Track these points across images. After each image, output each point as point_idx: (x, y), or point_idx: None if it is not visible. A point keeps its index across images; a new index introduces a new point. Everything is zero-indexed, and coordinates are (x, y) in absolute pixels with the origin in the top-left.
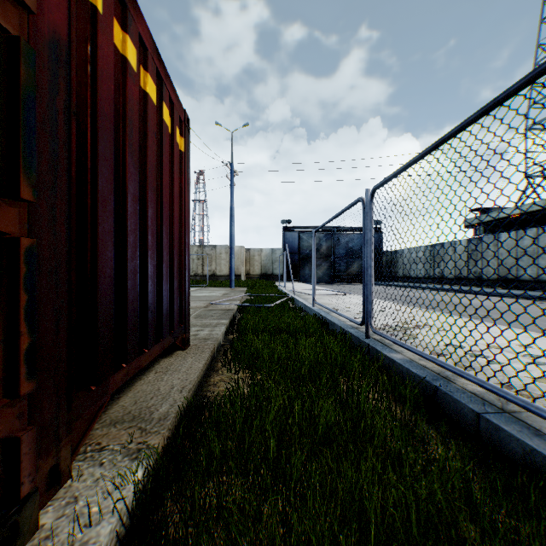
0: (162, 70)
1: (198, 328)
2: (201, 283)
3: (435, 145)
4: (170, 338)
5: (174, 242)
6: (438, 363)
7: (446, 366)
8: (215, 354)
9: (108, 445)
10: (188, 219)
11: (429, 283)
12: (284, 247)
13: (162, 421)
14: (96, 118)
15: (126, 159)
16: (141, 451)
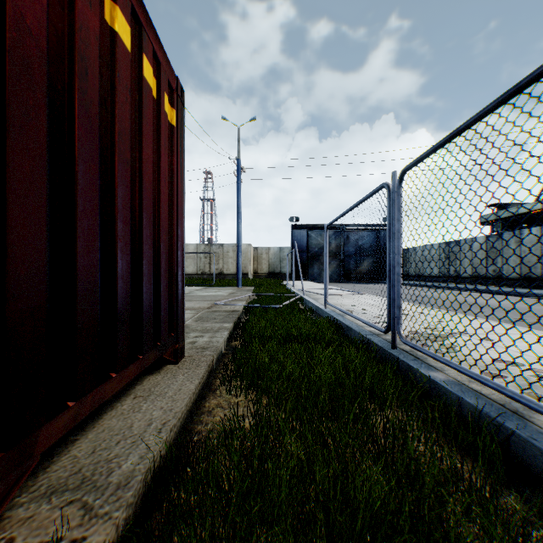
0: (142, 13)
1: (197, 334)
2: (208, 282)
3: (502, 98)
4: (154, 352)
5: (161, 234)
6: (507, 393)
7: (523, 400)
8: (214, 367)
9: None
10: (181, 208)
11: (444, 282)
12: (292, 245)
13: (121, 489)
14: (5, 26)
15: (75, 109)
16: None
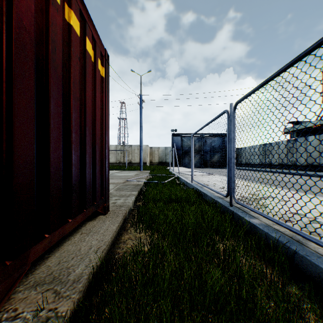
0: (85, 13)
1: (116, 198)
2: (123, 167)
3: (290, 63)
4: (92, 208)
5: (96, 140)
6: (293, 230)
7: (302, 234)
8: (126, 217)
9: (23, 312)
10: (107, 124)
11: (262, 168)
12: (172, 146)
13: (75, 283)
14: (13, 26)
15: (49, 70)
16: (48, 321)
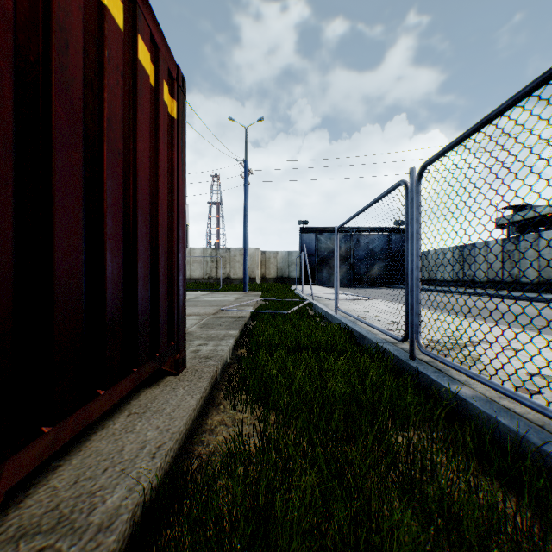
0: None
1: (201, 342)
2: (215, 287)
3: (543, 78)
4: (151, 364)
5: (159, 234)
6: (550, 415)
7: None
8: (218, 378)
9: None
10: (182, 207)
11: (458, 287)
12: (301, 249)
13: (102, 532)
14: None
15: (52, 86)
16: None
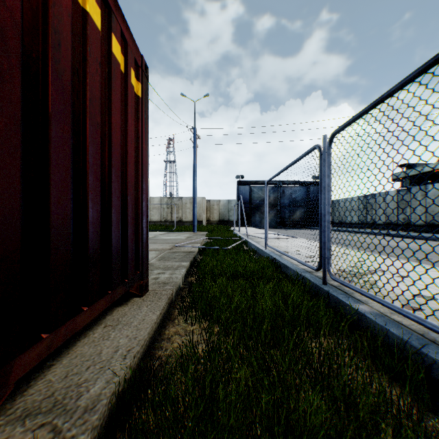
0: None
1: (160, 271)
2: (170, 228)
3: (423, 68)
4: (122, 287)
5: (128, 187)
6: (427, 325)
7: None
8: (173, 299)
9: None
10: (146, 166)
11: (362, 228)
12: (238, 198)
13: (88, 412)
14: None
15: (49, 76)
16: None
